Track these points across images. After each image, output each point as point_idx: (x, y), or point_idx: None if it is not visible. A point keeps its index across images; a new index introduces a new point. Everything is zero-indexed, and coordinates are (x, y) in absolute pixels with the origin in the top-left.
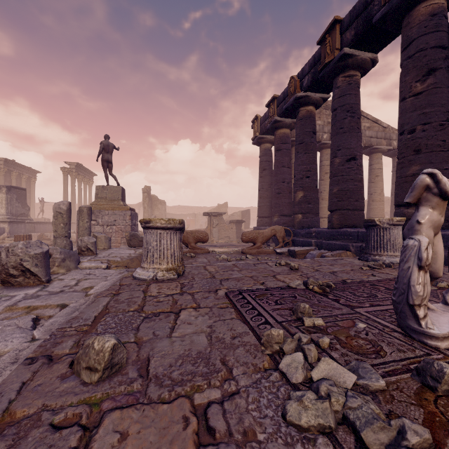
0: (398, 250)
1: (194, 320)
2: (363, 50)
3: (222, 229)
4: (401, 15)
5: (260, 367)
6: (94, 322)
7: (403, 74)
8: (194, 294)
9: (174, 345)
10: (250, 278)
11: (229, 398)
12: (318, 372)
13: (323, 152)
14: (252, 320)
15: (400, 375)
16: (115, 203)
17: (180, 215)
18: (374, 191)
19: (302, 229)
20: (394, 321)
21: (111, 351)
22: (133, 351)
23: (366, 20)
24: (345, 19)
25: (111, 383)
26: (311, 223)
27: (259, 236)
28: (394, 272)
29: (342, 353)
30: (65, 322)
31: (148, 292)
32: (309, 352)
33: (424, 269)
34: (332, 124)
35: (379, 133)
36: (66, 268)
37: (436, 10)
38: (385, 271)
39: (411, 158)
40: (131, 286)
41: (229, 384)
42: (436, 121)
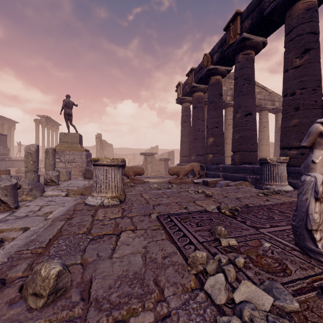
0: (283, 181)
1: (132, 242)
2: (256, 35)
3: (154, 165)
4: (285, 10)
5: (188, 287)
6: (48, 244)
7: (286, 52)
8: (132, 217)
9: (114, 266)
10: (175, 204)
11: (161, 322)
12: (240, 294)
13: (227, 110)
14: (179, 240)
15: (307, 294)
16: (74, 145)
17: (123, 154)
18: (262, 137)
19: (212, 165)
20: (292, 240)
21: (56, 278)
22: (78, 272)
23: (259, 13)
24: (244, 12)
25: (54, 308)
26: (219, 161)
27: (181, 170)
28: (282, 198)
29: (255, 272)
30: (23, 245)
31: (96, 217)
32: (228, 273)
33: (319, 200)
34: (234, 89)
35: (266, 96)
36: (33, 196)
37: (310, 6)
38: (276, 197)
39: (292, 113)
40: (83, 211)
41: (161, 306)
42: (310, 86)
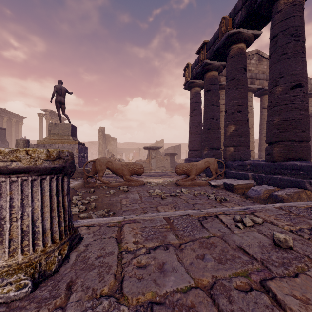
0: None
1: None
2: None
3: (158, 160)
4: None
5: None
6: None
7: None
8: None
9: None
10: (211, 309)
11: None
12: None
13: None
14: None
15: None
16: (65, 138)
17: (128, 149)
18: None
19: (233, 161)
20: None
21: None
22: None
23: None
24: None
25: None
26: (242, 155)
27: (193, 168)
28: None
29: None
30: None
31: None
32: None
33: None
34: (271, 52)
35: None
36: None
37: None
38: None
39: None
40: None
41: None
42: None
